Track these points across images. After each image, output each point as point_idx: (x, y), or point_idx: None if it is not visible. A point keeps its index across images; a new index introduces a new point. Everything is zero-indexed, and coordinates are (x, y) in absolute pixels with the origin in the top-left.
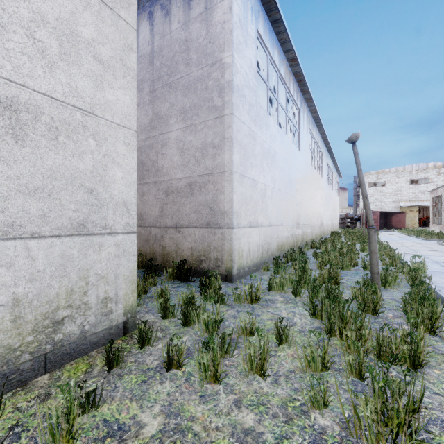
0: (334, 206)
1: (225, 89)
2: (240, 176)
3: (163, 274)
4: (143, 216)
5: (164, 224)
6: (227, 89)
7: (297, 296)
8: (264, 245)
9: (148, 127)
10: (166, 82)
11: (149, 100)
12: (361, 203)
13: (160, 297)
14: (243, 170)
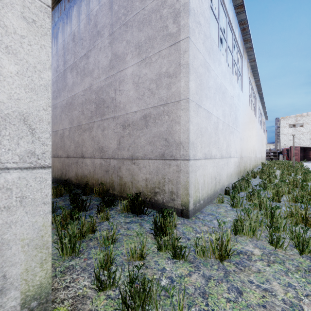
0: (263, 142)
1: (181, 13)
2: (196, 106)
3: (119, 203)
4: (104, 149)
5: (121, 156)
6: (183, 12)
7: (277, 247)
8: (217, 176)
9: (108, 68)
10: (122, 23)
11: (108, 42)
12: (282, 140)
13: (101, 250)
14: (198, 100)
